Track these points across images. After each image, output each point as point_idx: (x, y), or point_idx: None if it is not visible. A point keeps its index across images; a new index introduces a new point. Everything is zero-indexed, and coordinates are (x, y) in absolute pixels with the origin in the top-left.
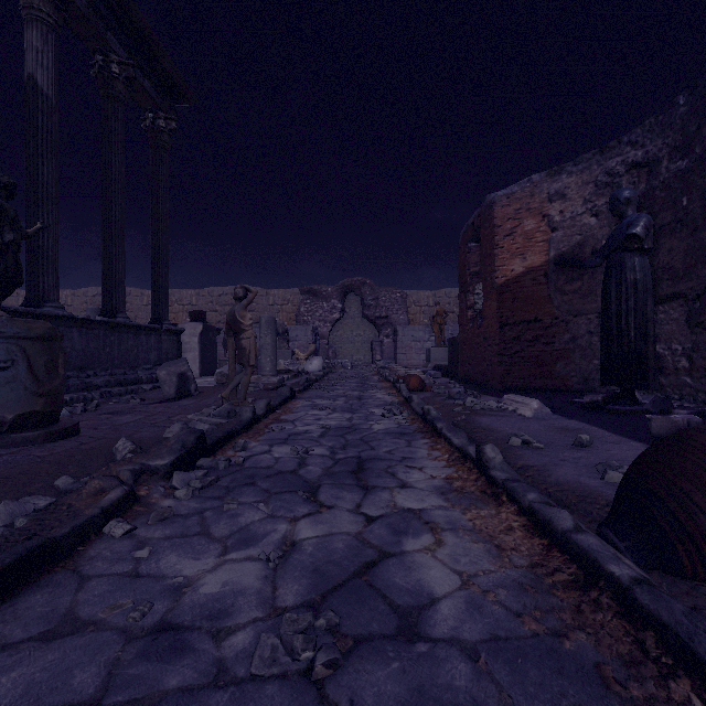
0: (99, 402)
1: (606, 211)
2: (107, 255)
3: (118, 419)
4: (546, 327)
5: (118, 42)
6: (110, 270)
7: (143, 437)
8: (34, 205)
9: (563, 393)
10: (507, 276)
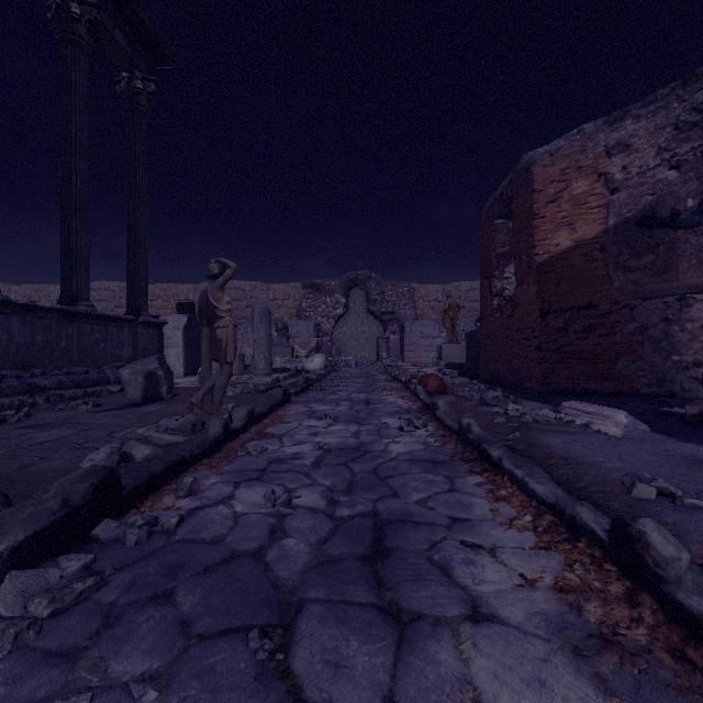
0: (30, 409)
1: (692, 159)
2: (66, 231)
3: (34, 437)
4: (603, 314)
5: None
6: (70, 249)
7: (45, 469)
8: None
9: (628, 398)
10: (551, 252)
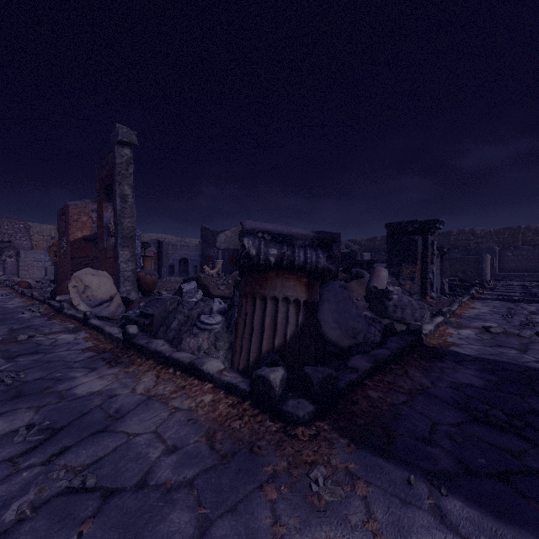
0: None
1: None
2: None
3: None
4: (91, 260)
5: None
6: None
7: None
8: None
9: None
10: (75, 238)
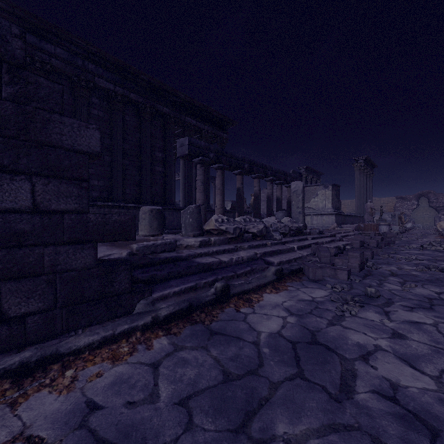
0: None
1: None
2: None
3: None
4: None
5: (369, 169)
6: None
7: None
8: (364, 201)
9: None
10: None
